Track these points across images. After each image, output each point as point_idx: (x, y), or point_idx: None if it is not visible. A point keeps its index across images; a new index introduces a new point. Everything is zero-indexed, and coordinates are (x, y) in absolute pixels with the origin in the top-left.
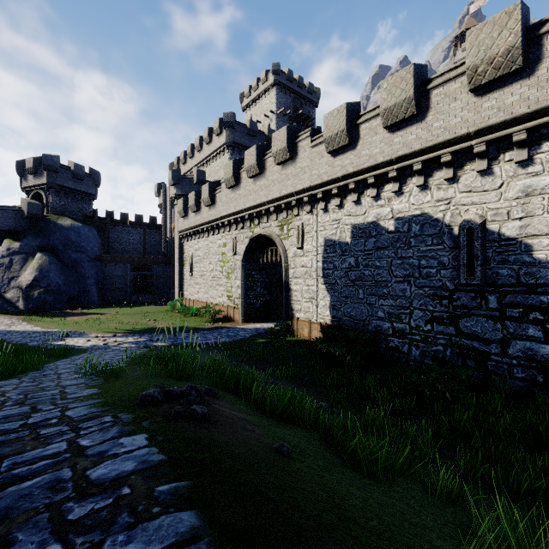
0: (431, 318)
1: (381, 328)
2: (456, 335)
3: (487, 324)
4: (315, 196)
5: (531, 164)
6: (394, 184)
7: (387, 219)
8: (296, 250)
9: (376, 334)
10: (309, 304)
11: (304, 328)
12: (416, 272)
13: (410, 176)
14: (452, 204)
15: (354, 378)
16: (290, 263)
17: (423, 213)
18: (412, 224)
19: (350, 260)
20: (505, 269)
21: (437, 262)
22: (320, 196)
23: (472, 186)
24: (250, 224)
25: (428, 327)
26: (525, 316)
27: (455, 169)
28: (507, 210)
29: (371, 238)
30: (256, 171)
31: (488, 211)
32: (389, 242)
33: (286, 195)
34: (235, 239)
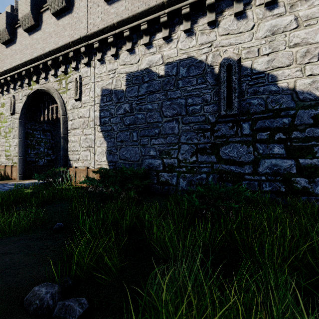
0: (196, 150)
1: (153, 165)
2: (217, 162)
3: (242, 149)
4: (92, 49)
5: (276, 6)
6: (164, 30)
7: (158, 64)
8: (74, 102)
9: (148, 172)
10: (86, 153)
11: (82, 175)
12: (183, 110)
13: (178, 24)
14: (213, 46)
15: (128, 213)
16: (68, 116)
17: (189, 56)
18: (180, 67)
19: (125, 106)
20: (256, 99)
21: (201, 100)
22: (96, 45)
23: (230, 29)
24: (28, 81)
25: (193, 158)
26: (271, 137)
27: (216, 15)
28: (258, 48)
29: (144, 84)
30: (32, 22)
31: (243, 50)
32: (160, 85)
33: (63, 45)
34: (13, 98)
